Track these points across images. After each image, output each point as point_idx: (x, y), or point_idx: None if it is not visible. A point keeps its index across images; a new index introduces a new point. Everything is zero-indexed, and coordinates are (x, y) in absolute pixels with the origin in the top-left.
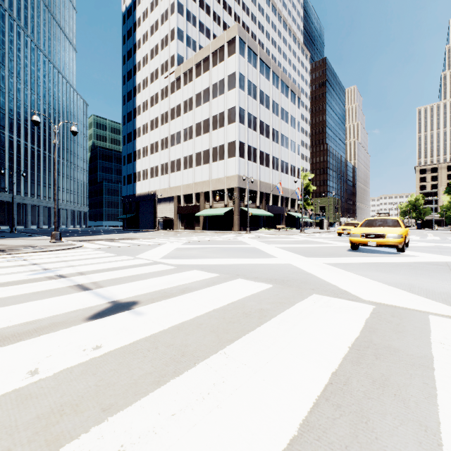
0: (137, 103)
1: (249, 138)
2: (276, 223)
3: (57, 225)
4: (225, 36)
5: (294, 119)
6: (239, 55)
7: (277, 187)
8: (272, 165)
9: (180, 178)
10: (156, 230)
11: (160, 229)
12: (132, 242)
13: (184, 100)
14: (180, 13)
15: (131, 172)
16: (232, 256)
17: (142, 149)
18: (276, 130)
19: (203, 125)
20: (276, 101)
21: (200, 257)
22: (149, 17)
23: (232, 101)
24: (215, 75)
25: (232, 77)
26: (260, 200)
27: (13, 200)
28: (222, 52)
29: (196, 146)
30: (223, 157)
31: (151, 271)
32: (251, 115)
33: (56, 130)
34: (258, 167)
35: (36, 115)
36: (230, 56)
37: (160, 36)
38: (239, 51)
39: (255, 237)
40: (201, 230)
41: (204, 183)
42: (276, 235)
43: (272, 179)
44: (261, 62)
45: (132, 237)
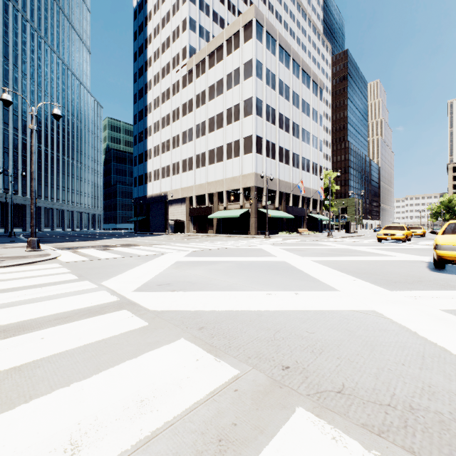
0: (148, 100)
1: (267, 132)
2: (296, 226)
3: (34, 230)
4: (240, 21)
5: (316, 112)
6: (256, 40)
7: (298, 186)
8: (292, 162)
9: (192, 178)
10: (167, 234)
11: (171, 232)
12: (127, 250)
13: (197, 94)
14: (192, 2)
15: (142, 173)
16: (256, 282)
17: (153, 148)
18: (297, 124)
19: (216, 119)
20: (297, 92)
21: (204, 285)
22: (160, 10)
23: (249, 91)
24: (230, 64)
25: (249, 64)
26: (279, 201)
27: (12, 202)
28: (237, 38)
29: (210, 142)
30: (238, 153)
31: (82, 344)
32: (270, 106)
33: (32, 113)
34: (277, 164)
35: (7, 93)
36: (246, 42)
37: (171, 28)
38: (257, 36)
39: (277, 243)
40: (215, 233)
41: (218, 183)
42: (301, 241)
43: (292, 177)
44: (280, 48)
45: (133, 242)
